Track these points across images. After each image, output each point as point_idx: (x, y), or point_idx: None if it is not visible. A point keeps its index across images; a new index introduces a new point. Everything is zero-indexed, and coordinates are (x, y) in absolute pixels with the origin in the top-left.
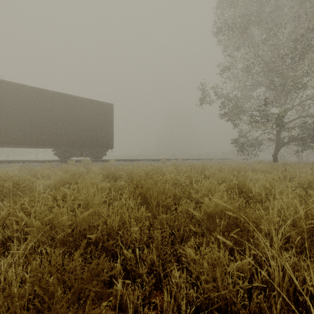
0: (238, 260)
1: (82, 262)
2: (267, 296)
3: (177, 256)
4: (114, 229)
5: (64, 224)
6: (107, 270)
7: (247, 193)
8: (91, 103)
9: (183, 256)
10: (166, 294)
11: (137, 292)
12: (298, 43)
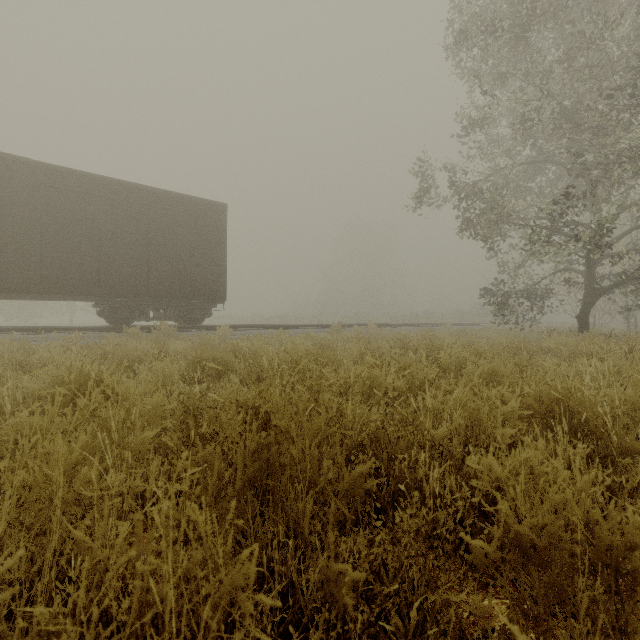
0: None
1: None
2: None
3: None
4: None
5: None
6: None
7: (590, 426)
8: (177, 202)
9: None
10: None
11: None
12: None
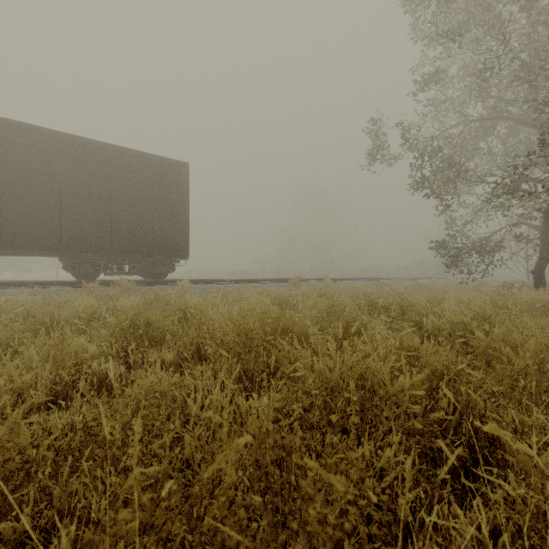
0: None
1: None
2: None
3: None
4: None
5: None
6: None
7: None
8: (140, 160)
9: None
10: None
11: None
12: None
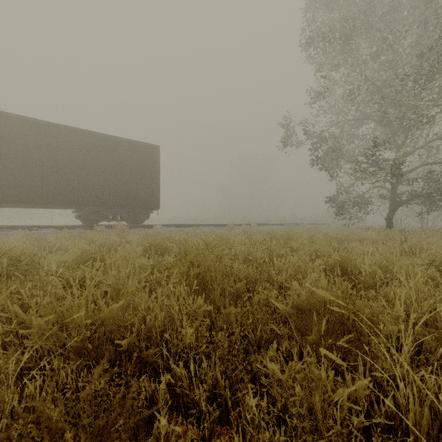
0: (348, 383)
1: (105, 384)
2: (394, 437)
3: (252, 371)
4: (156, 330)
5: (80, 323)
6: (146, 394)
7: (353, 273)
8: (128, 145)
9: (262, 372)
10: (236, 439)
11: (191, 433)
12: (422, 58)
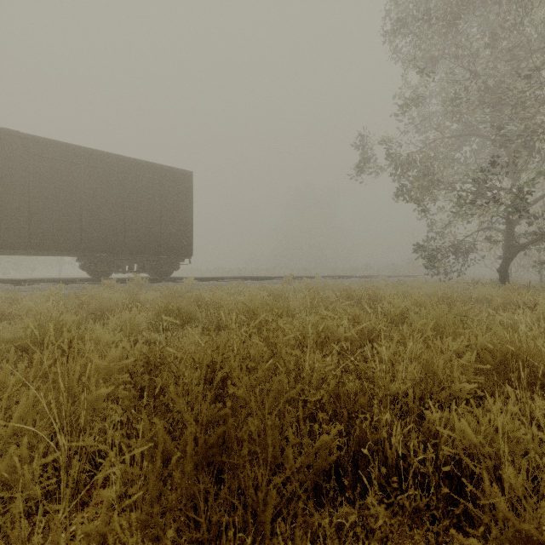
0: None
1: None
2: None
3: None
4: None
5: None
6: None
7: None
8: (149, 170)
9: None
10: None
11: None
12: None
